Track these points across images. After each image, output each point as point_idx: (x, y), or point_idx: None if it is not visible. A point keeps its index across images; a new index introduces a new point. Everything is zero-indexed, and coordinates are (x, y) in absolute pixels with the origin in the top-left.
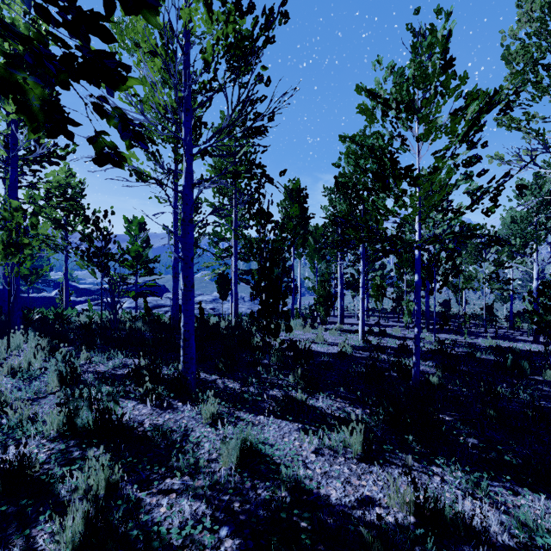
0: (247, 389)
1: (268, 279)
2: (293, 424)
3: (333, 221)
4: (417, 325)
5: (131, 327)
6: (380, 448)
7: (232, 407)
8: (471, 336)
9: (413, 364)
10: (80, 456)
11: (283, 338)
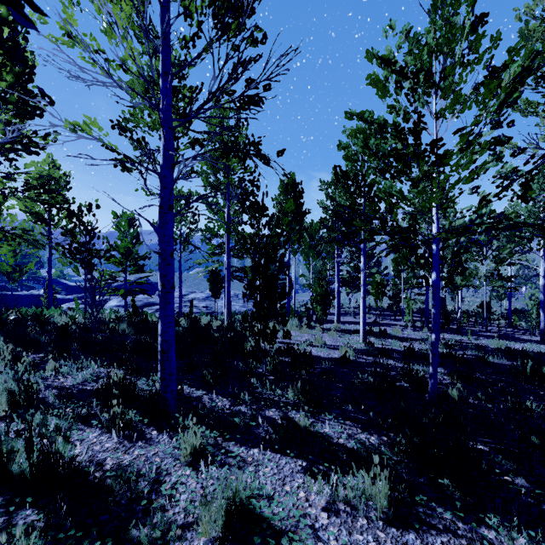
0: (238, 409)
1: (263, 277)
2: (295, 462)
3: (337, 212)
4: (435, 331)
5: (114, 329)
6: (409, 498)
7: (219, 436)
8: (473, 335)
9: (430, 375)
10: (3, 526)
11: (279, 341)
